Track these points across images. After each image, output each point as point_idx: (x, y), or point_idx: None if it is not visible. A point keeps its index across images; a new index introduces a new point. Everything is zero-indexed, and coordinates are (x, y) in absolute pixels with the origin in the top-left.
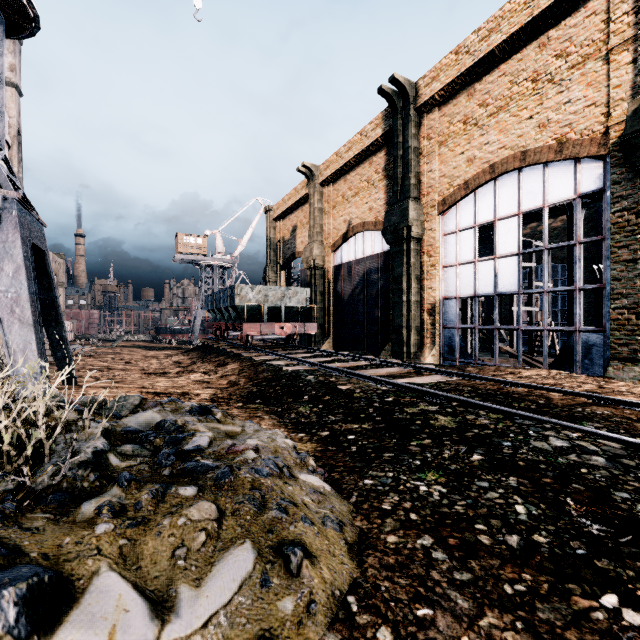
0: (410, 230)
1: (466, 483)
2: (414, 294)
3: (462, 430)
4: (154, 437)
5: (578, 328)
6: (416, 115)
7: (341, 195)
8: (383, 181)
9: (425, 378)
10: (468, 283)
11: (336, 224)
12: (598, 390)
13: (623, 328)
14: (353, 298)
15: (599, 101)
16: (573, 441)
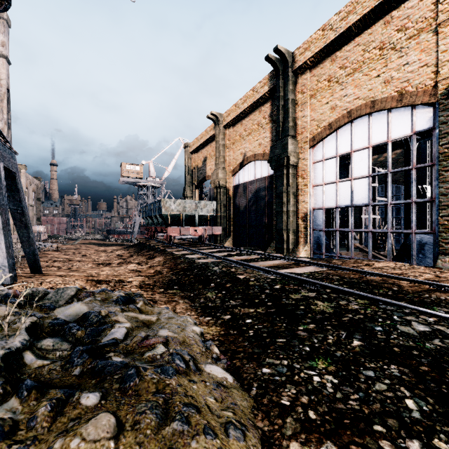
0: (289, 159)
1: (354, 372)
2: (292, 206)
3: (338, 315)
4: (76, 329)
5: (414, 231)
6: (293, 76)
7: (238, 135)
8: (269, 124)
9: (302, 269)
10: (331, 198)
11: (235, 156)
12: (436, 279)
13: (448, 231)
14: (247, 209)
15: (430, 62)
16: (432, 325)
